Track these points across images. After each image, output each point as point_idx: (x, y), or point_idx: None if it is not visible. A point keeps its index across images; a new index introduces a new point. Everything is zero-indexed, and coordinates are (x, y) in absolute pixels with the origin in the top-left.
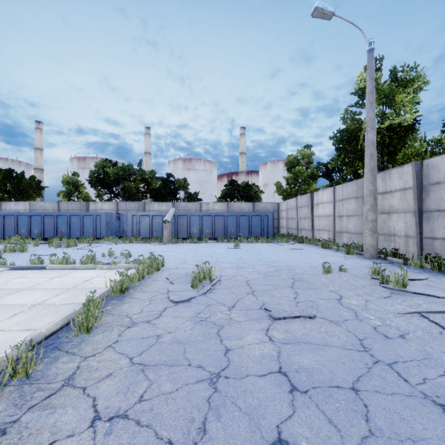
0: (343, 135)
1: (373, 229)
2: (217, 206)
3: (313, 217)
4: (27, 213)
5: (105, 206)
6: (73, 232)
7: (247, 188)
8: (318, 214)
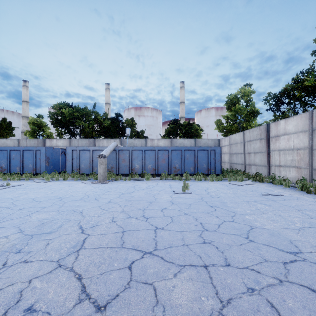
0: None
1: None
2: (161, 143)
3: (269, 152)
4: None
5: (59, 143)
6: (13, 167)
7: (189, 126)
8: (277, 147)
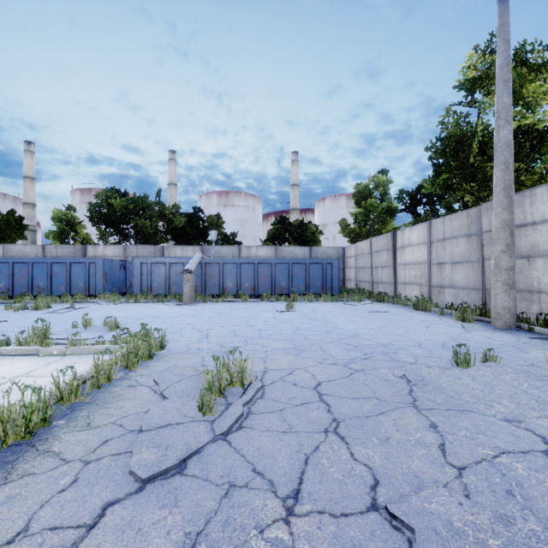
0: (445, 144)
1: (510, 283)
2: (262, 252)
3: (395, 266)
4: None
5: (108, 251)
6: (56, 287)
7: (302, 227)
8: (403, 261)
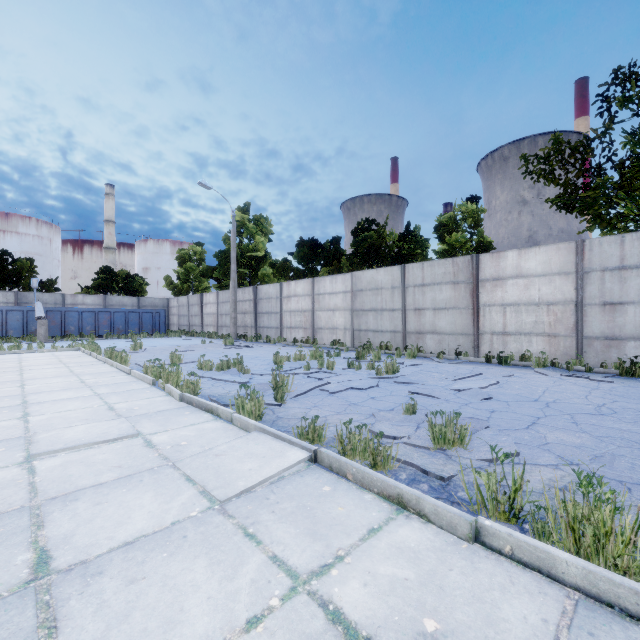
0: (223, 255)
1: (235, 323)
2: (90, 300)
3: (203, 315)
4: None
5: None
6: None
7: (129, 278)
8: (206, 312)
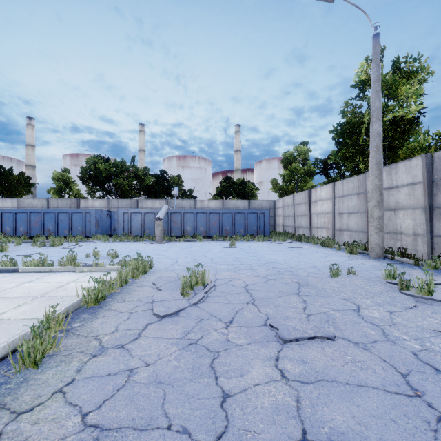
0: (343, 128)
1: (379, 227)
2: (212, 204)
3: (311, 215)
4: (12, 210)
5: (96, 204)
6: (61, 230)
7: (243, 185)
8: (316, 211)
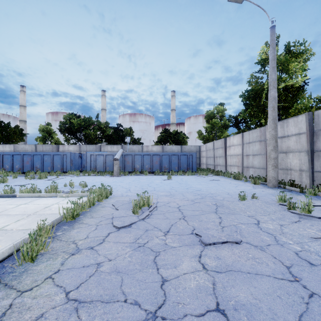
0: (249, 94)
1: (275, 165)
2: (155, 148)
3: (226, 156)
4: (10, 153)
5: (71, 148)
6: (45, 167)
7: (177, 134)
8: (230, 154)
